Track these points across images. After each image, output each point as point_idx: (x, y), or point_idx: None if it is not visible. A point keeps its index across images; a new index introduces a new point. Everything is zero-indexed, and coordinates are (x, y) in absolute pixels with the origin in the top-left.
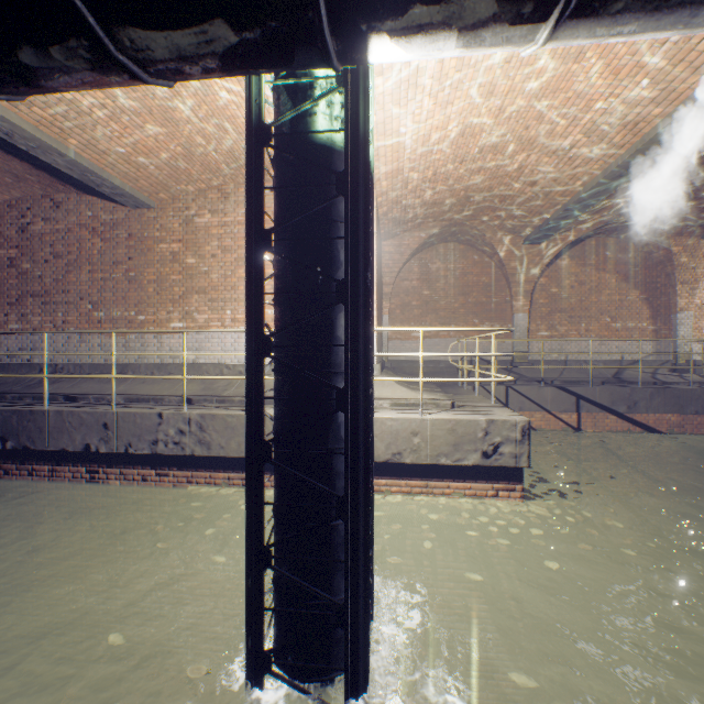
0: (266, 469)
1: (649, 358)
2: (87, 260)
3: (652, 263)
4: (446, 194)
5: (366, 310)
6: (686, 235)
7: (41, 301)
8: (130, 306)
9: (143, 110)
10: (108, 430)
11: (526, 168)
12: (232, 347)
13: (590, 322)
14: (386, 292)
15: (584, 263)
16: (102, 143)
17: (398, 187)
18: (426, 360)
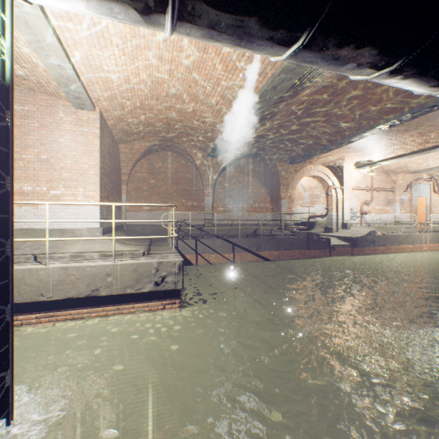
0: None
1: (270, 222)
2: None
3: (271, 174)
4: (154, 119)
5: None
6: (283, 161)
7: None
8: None
9: None
10: None
11: (197, 111)
12: None
13: (244, 203)
14: (124, 179)
15: (241, 171)
16: None
17: (118, 108)
18: (152, 224)
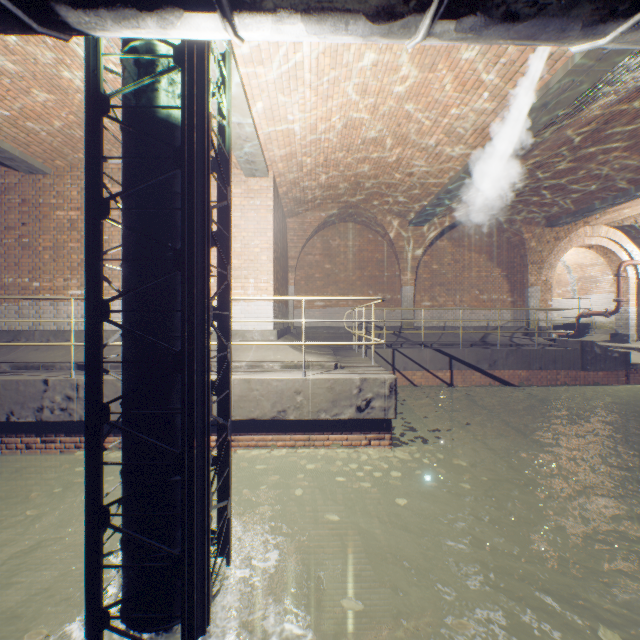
0: None
1: (508, 324)
2: None
3: (511, 246)
4: (338, 178)
5: (205, 278)
6: (534, 225)
7: None
8: (23, 272)
9: (26, 74)
10: None
11: (403, 160)
12: None
13: (463, 294)
14: (292, 264)
15: (459, 244)
16: None
17: (294, 169)
18: (327, 326)
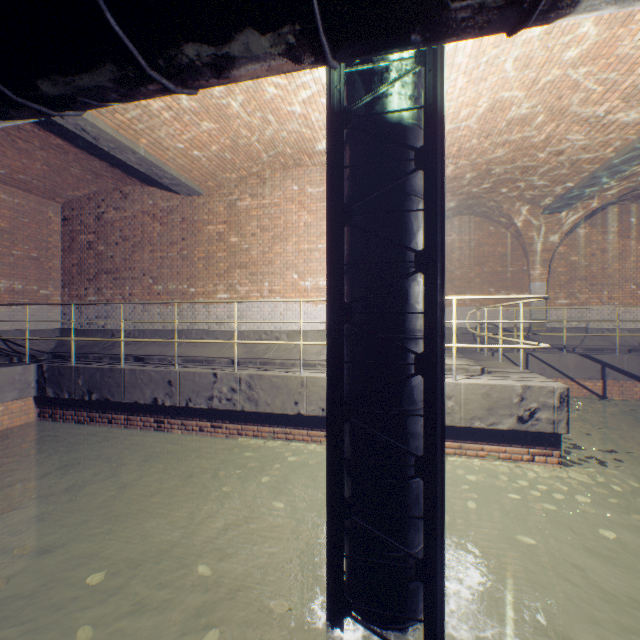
0: (307, 425)
1: None
2: (148, 241)
3: None
4: (467, 168)
5: (443, 279)
6: None
7: (112, 277)
8: (183, 280)
9: (201, 109)
10: (172, 387)
11: (553, 138)
12: (269, 315)
13: (613, 290)
14: None
15: (606, 230)
16: (166, 141)
17: None
18: None
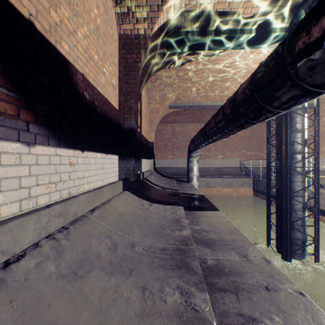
0: None
1: None
2: None
3: None
4: None
5: (287, 157)
6: None
7: None
8: (309, 146)
9: None
10: None
11: None
12: None
13: None
14: None
15: None
16: None
17: None
18: None
